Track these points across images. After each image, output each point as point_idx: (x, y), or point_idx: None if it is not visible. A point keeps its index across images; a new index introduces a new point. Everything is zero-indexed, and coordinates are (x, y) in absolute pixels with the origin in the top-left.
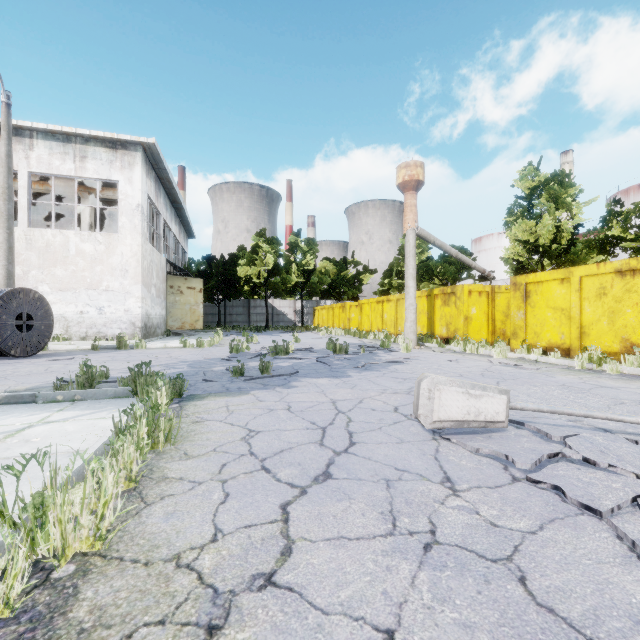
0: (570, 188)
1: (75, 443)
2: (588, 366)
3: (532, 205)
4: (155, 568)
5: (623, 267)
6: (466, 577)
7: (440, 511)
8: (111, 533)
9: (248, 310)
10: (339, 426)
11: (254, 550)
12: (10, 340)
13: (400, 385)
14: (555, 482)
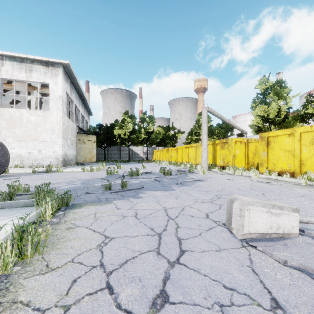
0: (285, 89)
1: None
2: (309, 183)
3: (265, 97)
4: None
5: None
6: None
7: None
8: None
9: (119, 152)
10: (170, 232)
11: None
12: None
13: (205, 196)
14: None
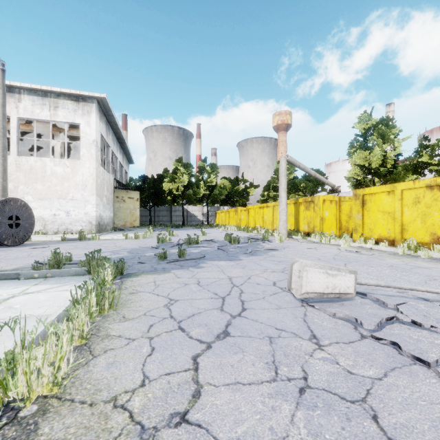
0: (393, 129)
1: (44, 309)
2: (408, 252)
3: (367, 140)
4: (97, 408)
5: (432, 183)
6: (332, 415)
7: (310, 362)
8: (65, 380)
9: (170, 213)
10: (234, 296)
11: (172, 393)
12: (4, 234)
13: (277, 266)
14: (393, 339)
